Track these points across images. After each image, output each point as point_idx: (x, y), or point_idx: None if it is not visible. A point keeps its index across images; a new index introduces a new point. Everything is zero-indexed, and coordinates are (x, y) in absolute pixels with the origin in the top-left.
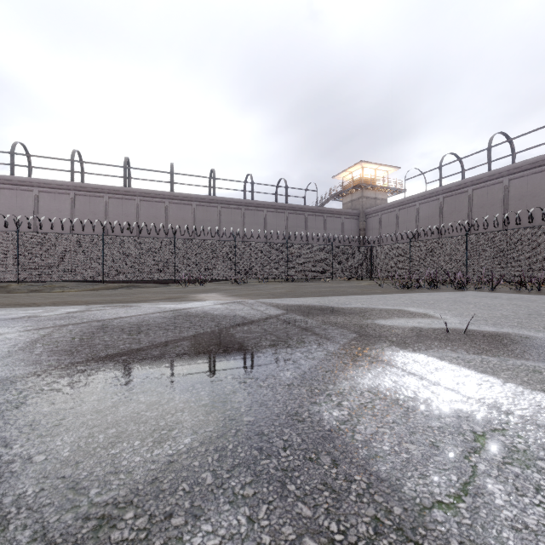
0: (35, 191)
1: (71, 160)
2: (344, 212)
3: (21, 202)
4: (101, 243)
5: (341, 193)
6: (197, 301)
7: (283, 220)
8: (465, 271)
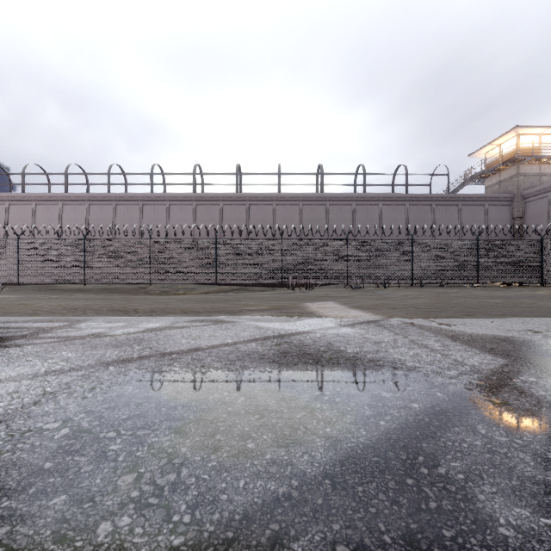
0: (167, 204)
1: (194, 174)
2: (488, 197)
3: (157, 215)
4: (214, 247)
5: (482, 174)
6: (311, 315)
7: (402, 214)
8: None
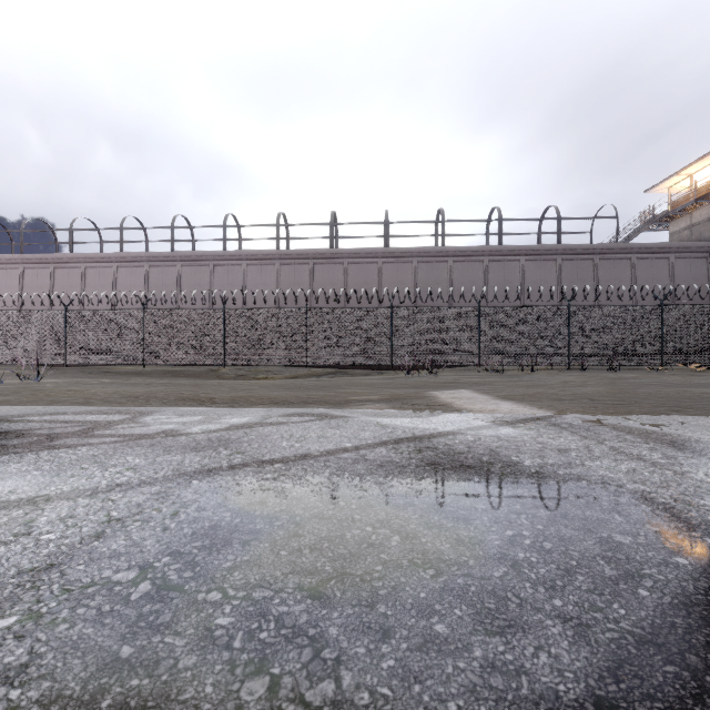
0: (243, 264)
1: (277, 225)
2: (675, 247)
3: (232, 278)
4: (304, 317)
5: (665, 216)
6: (446, 408)
7: (552, 272)
8: None
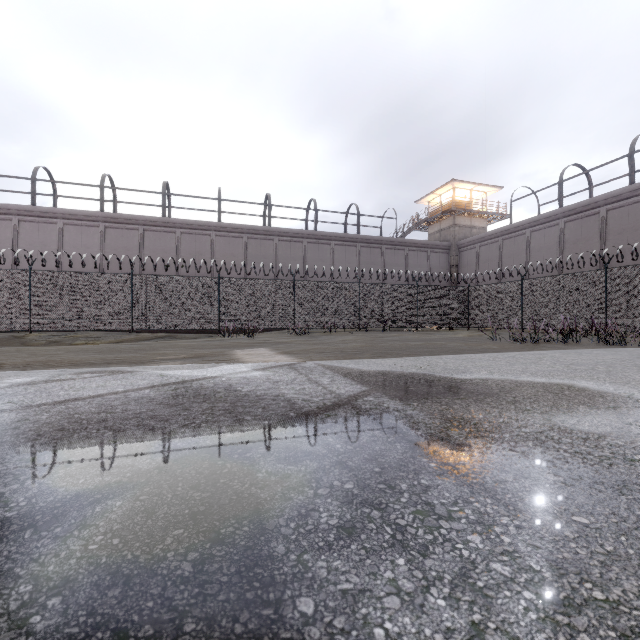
0: (59, 223)
1: (101, 186)
2: (431, 244)
3: (44, 237)
4: (130, 283)
5: (426, 221)
6: (231, 362)
7: (354, 256)
8: (603, 318)
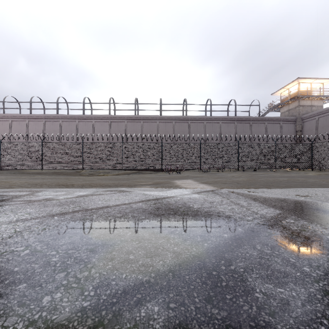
0: (93, 121)
1: (109, 103)
2: (282, 119)
3: (87, 128)
4: (121, 147)
5: (279, 105)
6: (176, 187)
7: (233, 128)
8: None
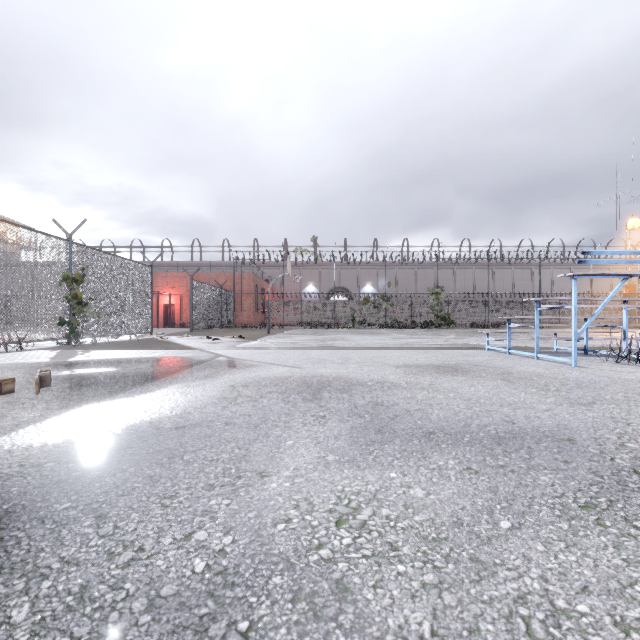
0: None
1: None
2: None
3: None
4: None
5: None
6: None
7: None
8: None
